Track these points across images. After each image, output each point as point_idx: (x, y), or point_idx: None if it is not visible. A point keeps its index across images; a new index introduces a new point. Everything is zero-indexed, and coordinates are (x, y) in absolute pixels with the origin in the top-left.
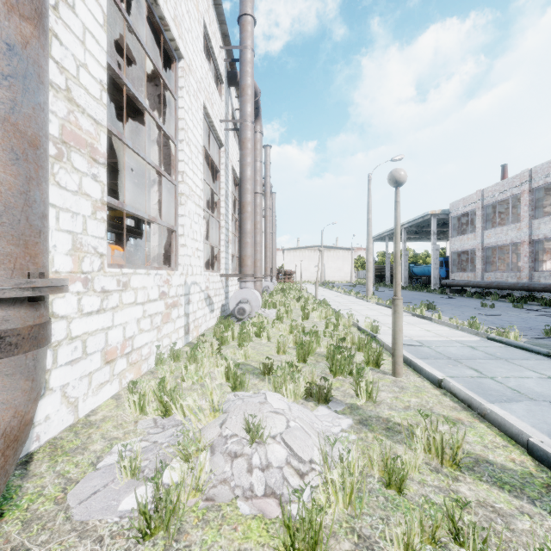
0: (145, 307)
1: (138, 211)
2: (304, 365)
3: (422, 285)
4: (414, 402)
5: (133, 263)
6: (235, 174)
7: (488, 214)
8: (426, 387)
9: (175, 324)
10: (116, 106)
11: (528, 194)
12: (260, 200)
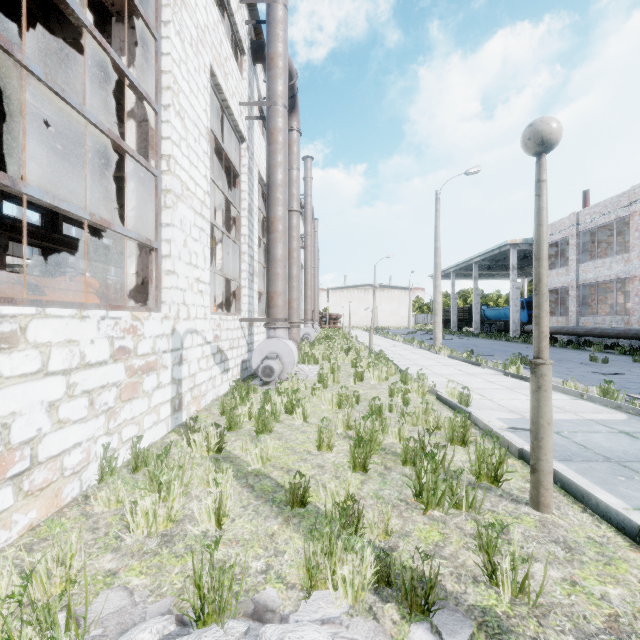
0: (72, 378)
1: (61, 201)
2: (364, 477)
3: (497, 332)
4: (619, 601)
5: (114, 303)
6: (264, 185)
7: (584, 243)
8: (616, 545)
9: (150, 399)
10: (109, 98)
11: (639, 216)
12: (297, 220)
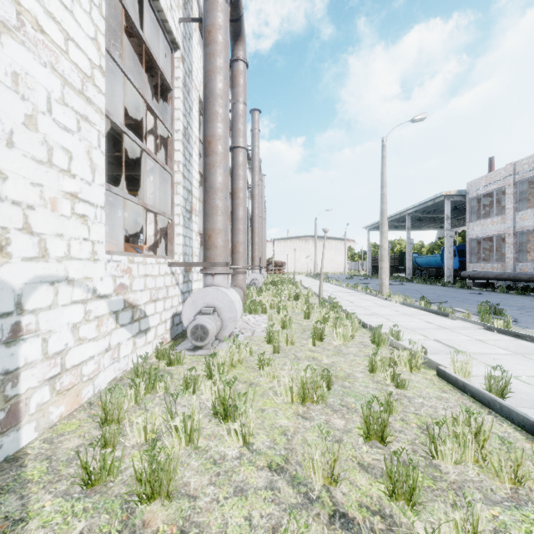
0: None
1: None
2: None
3: (427, 277)
4: None
5: None
6: None
7: (521, 192)
8: None
9: None
10: None
11: None
12: (243, 157)
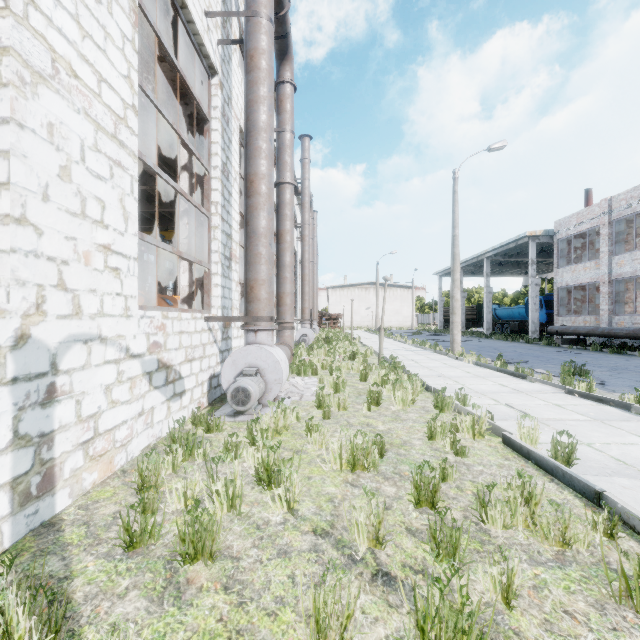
0: None
1: None
2: None
3: (510, 332)
4: None
5: None
6: None
7: (618, 233)
8: None
9: None
10: None
11: None
12: (291, 195)
